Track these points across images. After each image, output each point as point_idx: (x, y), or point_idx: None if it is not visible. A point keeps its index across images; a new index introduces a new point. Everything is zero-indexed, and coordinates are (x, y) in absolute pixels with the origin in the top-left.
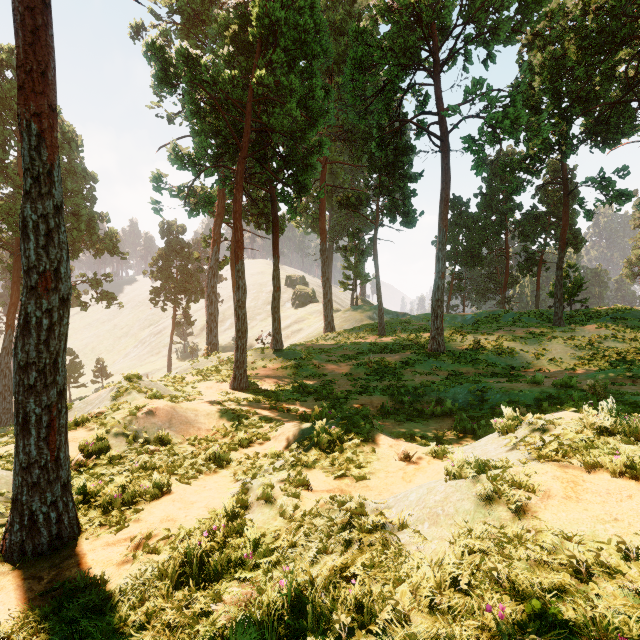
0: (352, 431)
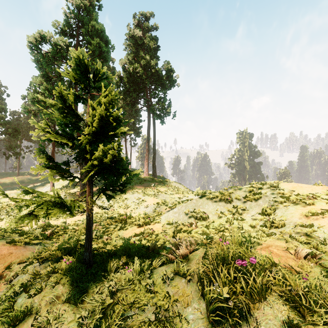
0: (10, 190)
